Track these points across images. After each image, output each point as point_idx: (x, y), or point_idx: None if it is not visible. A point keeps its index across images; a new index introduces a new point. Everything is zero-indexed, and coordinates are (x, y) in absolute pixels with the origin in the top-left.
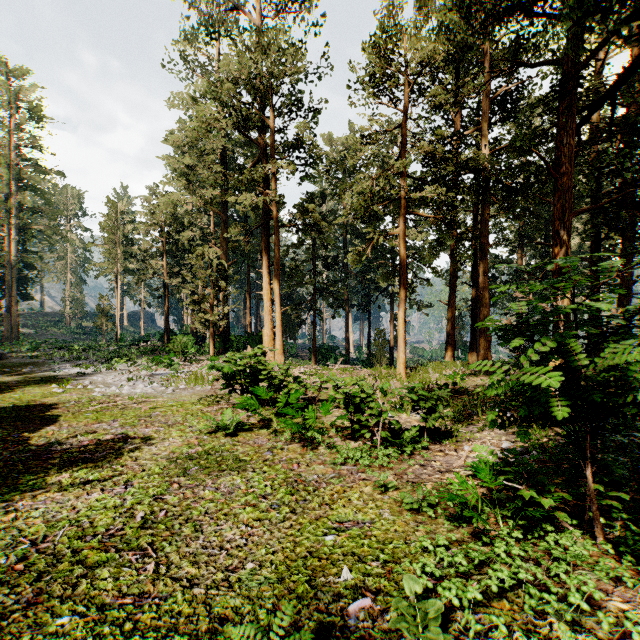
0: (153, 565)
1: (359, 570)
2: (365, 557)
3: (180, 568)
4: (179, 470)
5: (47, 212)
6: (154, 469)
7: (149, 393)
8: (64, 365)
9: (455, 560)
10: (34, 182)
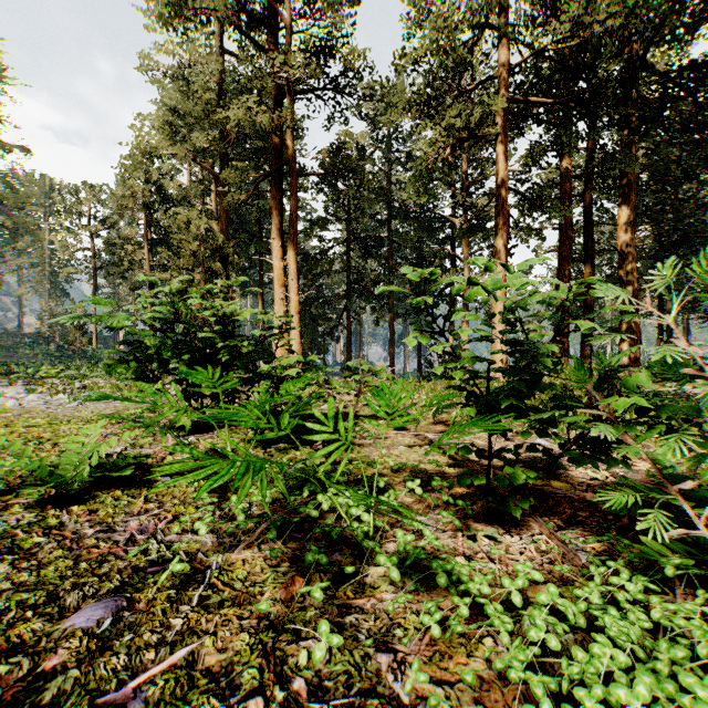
0: None
1: None
2: None
3: None
4: None
5: (8, 198)
6: None
7: (28, 407)
8: None
9: None
10: None
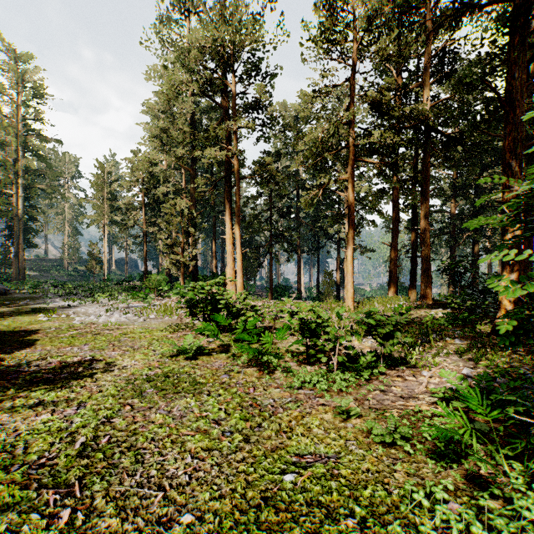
0: (66, 513)
1: (330, 533)
2: (335, 509)
3: (102, 516)
4: (135, 392)
5: (48, 174)
6: (110, 390)
7: (122, 321)
8: (56, 299)
9: (473, 530)
10: (37, 148)
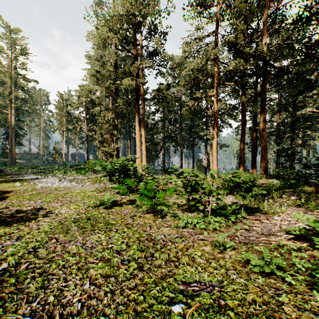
0: None
1: None
2: None
3: None
4: (63, 229)
5: (29, 101)
6: (44, 228)
7: (68, 186)
8: (31, 175)
9: None
10: (22, 85)
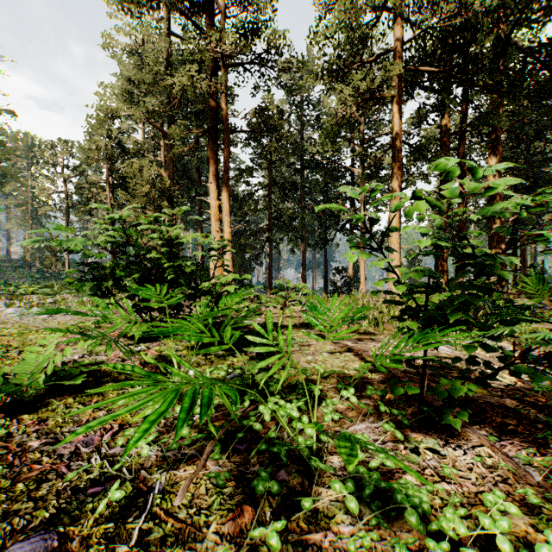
0: None
1: None
2: None
3: None
4: None
5: None
6: None
7: (5, 318)
8: None
9: None
10: None
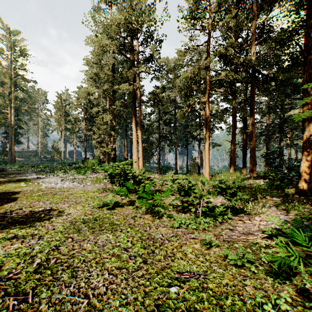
0: None
1: None
2: None
3: None
4: (75, 229)
5: (28, 101)
6: (59, 228)
7: (70, 187)
8: (32, 174)
9: None
10: (22, 86)
